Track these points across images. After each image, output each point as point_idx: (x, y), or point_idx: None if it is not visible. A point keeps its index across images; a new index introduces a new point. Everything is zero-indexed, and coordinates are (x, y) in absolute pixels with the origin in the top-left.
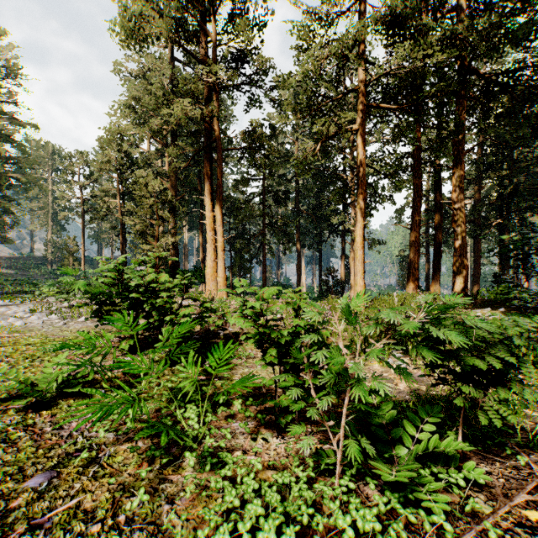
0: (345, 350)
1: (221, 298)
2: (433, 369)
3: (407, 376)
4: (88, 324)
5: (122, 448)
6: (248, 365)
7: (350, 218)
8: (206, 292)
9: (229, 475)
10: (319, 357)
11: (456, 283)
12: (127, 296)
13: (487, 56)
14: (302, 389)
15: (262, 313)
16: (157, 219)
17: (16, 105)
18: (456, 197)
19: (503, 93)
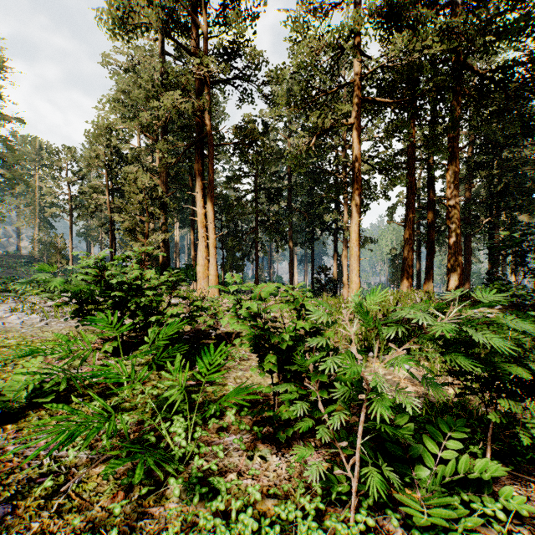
0: (359, 356)
1: (213, 297)
2: (457, 376)
3: (436, 388)
4: (72, 324)
5: (96, 471)
6: (242, 368)
7: (343, 216)
8: (197, 291)
9: (222, 508)
10: (330, 366)
11: (450, 281)
12: (111, 294)
13: (483, 51)
14: (306, 401)
15: (260, 312)
16: (147, 216)
17: (1, 99)
18: (450, 194)
19: (496, 90)
